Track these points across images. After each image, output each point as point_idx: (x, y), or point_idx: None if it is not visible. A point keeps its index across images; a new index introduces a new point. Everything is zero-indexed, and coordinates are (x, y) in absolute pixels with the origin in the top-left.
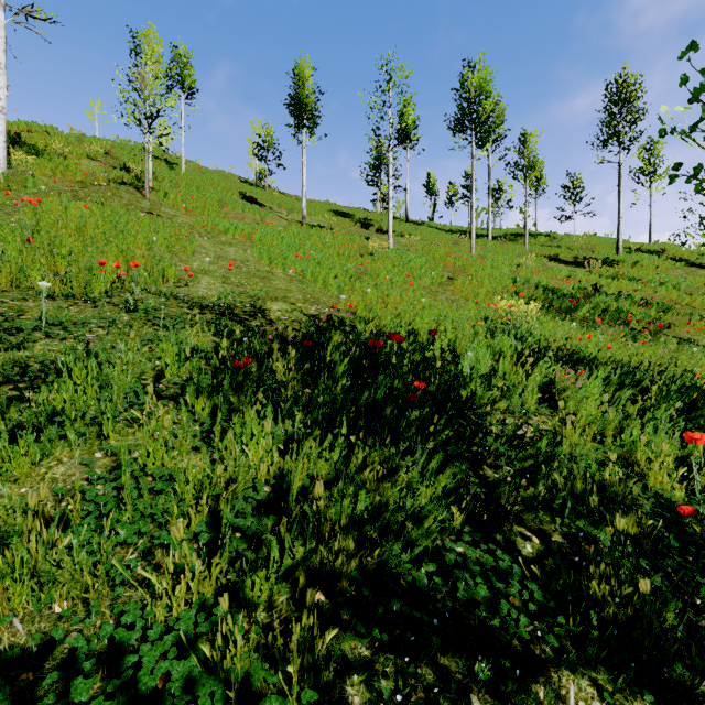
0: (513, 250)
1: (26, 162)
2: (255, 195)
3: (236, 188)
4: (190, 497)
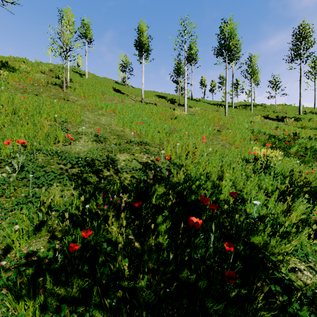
0: (245, 113)
1: (3, 75)
2: (120, 88)
3: (111, 86)
4: None
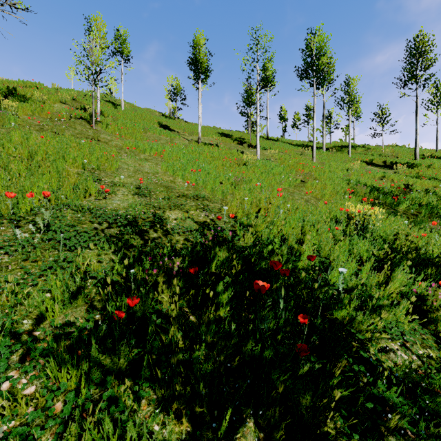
0: (341, 157)
1: (12, 106)
2: (168, 124)
3: (156, 120)
4: None
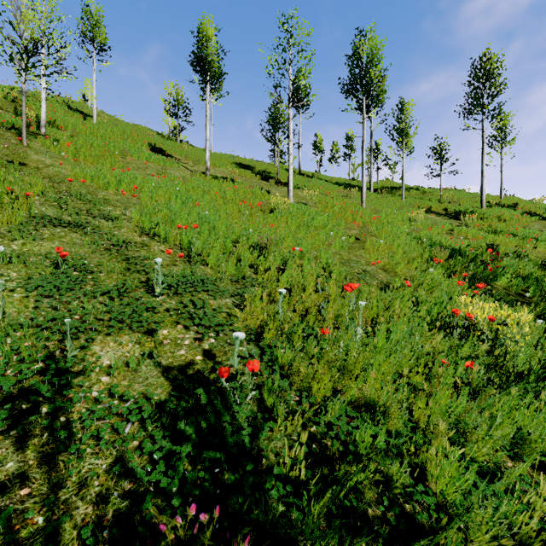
0: (394, 202)
1: None
2: (164, 147)
3: (147, 140)
4: None
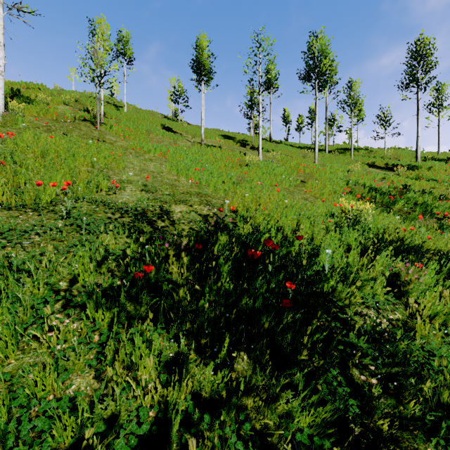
0: (343, 160)
1: (19, 107)
2: (171, 126)
3: (159, 122)
4: (68, 440)
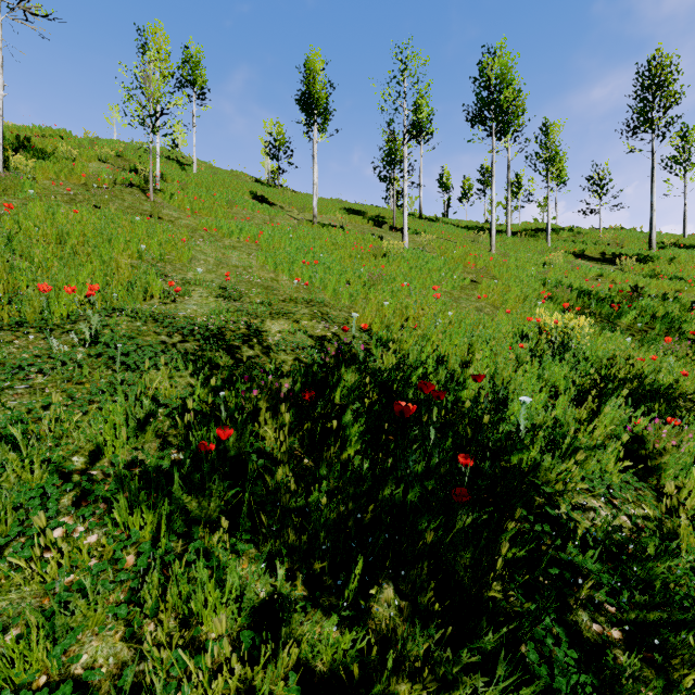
0: (535, 247)
1: (26, 165)
2: (266, 194)
3: (247, 188)
4: None
